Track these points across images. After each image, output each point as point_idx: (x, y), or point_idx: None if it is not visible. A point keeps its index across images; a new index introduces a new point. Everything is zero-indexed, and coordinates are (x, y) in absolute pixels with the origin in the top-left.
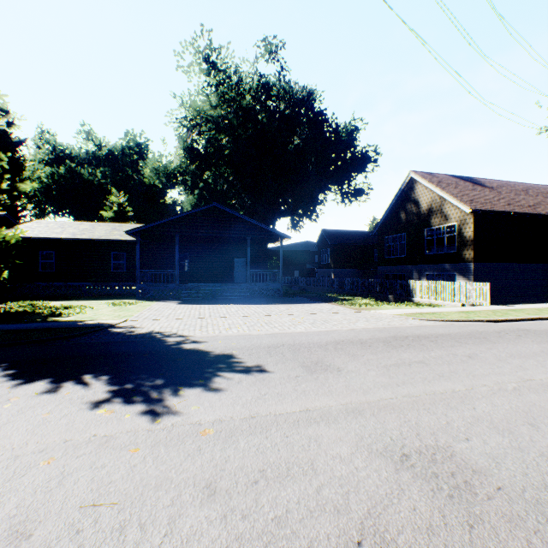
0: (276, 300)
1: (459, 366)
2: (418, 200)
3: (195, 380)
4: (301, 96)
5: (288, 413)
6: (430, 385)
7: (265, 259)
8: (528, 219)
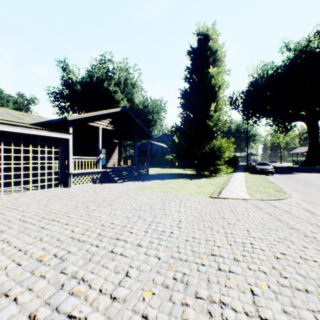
0: None
1: None
2: None
3: None
4: None
5: None
6: None
7: None
8: None
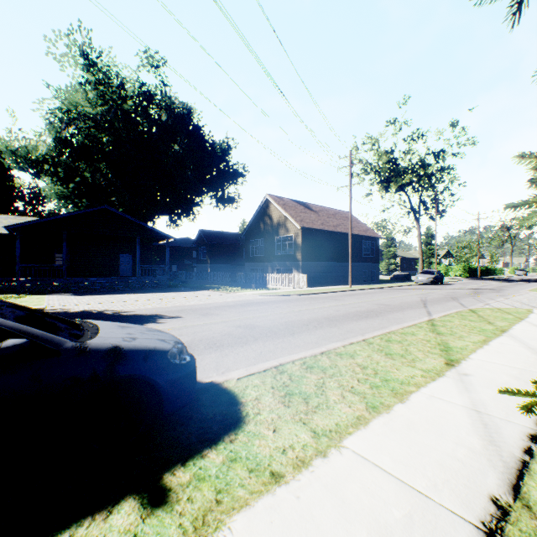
0: (165, 290)
1: (270, 309)
2: (272, 216)
3: (148, 322)
4: (182, 112)
5: (199, 324)
6: (255, 315)
7: (151, 256)
8: (332, 235)
